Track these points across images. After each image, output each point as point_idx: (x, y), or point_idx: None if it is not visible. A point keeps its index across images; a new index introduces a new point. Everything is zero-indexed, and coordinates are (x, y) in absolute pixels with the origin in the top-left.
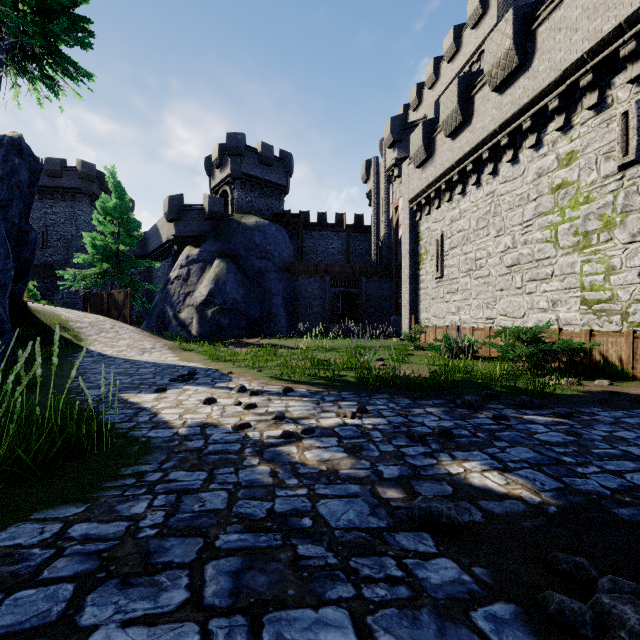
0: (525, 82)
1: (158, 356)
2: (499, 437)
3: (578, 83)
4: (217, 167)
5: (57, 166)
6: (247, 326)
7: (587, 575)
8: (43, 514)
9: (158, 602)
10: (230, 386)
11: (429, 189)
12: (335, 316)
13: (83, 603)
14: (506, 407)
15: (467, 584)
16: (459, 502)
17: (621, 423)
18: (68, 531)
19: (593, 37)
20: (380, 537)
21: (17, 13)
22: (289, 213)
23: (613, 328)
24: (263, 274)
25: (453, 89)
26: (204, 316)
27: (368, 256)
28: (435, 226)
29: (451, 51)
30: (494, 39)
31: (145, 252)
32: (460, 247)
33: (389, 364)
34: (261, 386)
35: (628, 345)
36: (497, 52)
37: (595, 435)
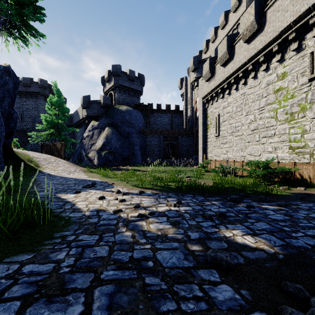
0: (261, 38)
1: (77, 175)
2: (250, 217)
3: (288, 38)
4: (107, 82)
5: (28, 81)
6: (122, 160)
7: (304, 295)
8: (10, 259)
9: (66, 313)
10: (112, 190)
11: (212, 92)
12: (165, 155)
13: (24, 313)
14: (253, 201)
15: (238, 300)
16: (231, 252)
17: (312, 209)
18: (22, 269)
19: (295, 14)
20: (190, 272)
21: (7, 4)
22: (142, 104)
23: (305, 161)
24: (130, 134)
25: (224, 42)
26: (100, 155)
27: (182, 125)
28: (215, 110)
29: (223, 24)
30: (245, 16)
31: (71, 124)
32: (228, 121)
33: (192, 179)
34: (128, 190)
35: (313, 169)
36: (246, 23)
37: (300, 216)
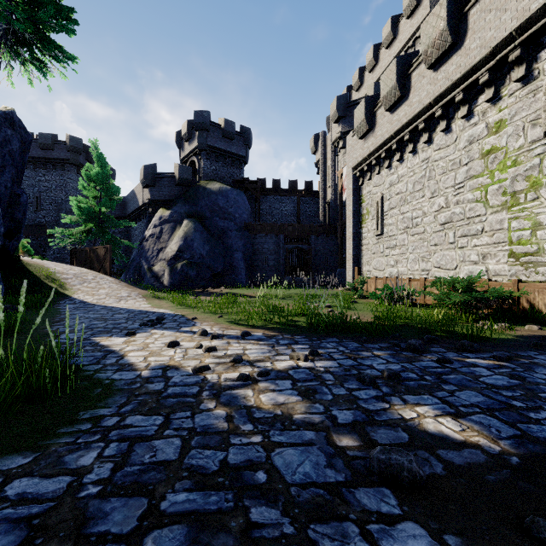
0: (458, 59)
1: (132, 303)
2: (446, 380)
3: (507, 58)
4: (186, 140)
5: (49, 140)
6: (212, 277)
7: None
8: None
9: None
10: (193, 330)
11: (370, 157)
12: (288, 269)
13: None
14: (448, 350)
15: None
16: (417, 451)
17: None
18: (5, 488)
19: (521, 16)
20: (339, 494)
21: (10, 3)
22: (248, 180)
23: (539, 278)
24: (225, 232)
25: (392, 68)
26: (174, 269)
27: (316, 217)
28: (376, 190)
29: (389, 38)
30: (429, 22)
31: (124, 214)
32: (398, 208)
33: (337, 310)
34: (221, 330)
35: None
36: (432, 33)
37: (538, 378)
